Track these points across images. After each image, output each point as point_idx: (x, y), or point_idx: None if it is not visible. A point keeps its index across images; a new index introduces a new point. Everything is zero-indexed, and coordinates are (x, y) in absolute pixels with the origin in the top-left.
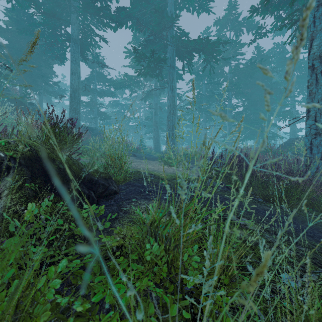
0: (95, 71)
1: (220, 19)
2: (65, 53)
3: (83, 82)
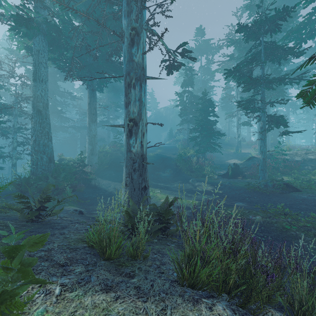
0: None
1: None
2: None
3: None
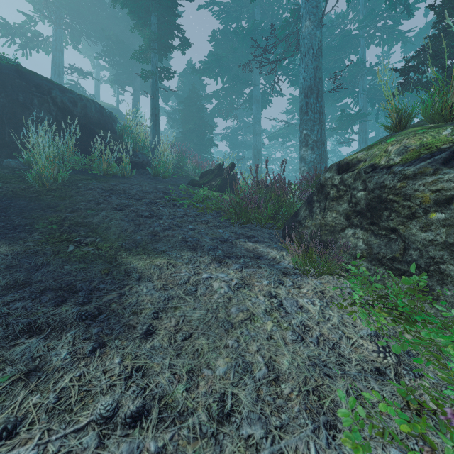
0: (242, 121)
1: (411, 39)
2: (232, 110)
3: (231, 136)
